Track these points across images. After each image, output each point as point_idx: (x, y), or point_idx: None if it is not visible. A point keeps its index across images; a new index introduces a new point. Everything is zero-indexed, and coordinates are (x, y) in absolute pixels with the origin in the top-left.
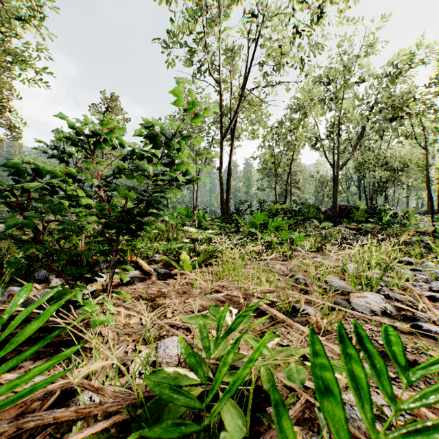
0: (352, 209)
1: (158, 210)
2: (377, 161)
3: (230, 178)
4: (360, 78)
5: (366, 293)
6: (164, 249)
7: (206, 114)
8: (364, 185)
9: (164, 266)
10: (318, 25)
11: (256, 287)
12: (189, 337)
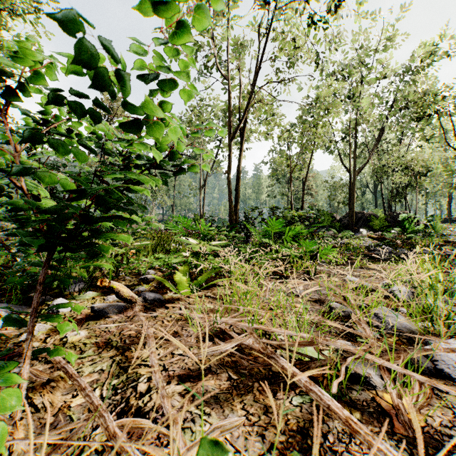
0: (371, 217)
1: (129, 214)
2: (397, 165)
3: (239, 182)
4: (380, 75)
5: (454, 342)
6: (160, 264)
7: (197, 24)
8: (382, 191)
9: (156, 287)
10: (336, 13)
11: (281, 330)
12: (166, 451)
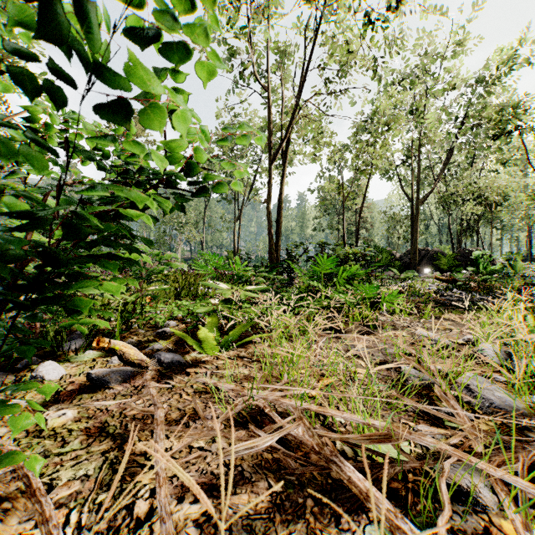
0: (438, 254)
1: (128, 251)
2: (468, 193)
3: (280, 213)
4: (448, 85)
5: None
6: (182, 314)
7: None
8: (449, 224)
9: (176, 344)
10: (397, 11)
11: (342, 413)
12: None
